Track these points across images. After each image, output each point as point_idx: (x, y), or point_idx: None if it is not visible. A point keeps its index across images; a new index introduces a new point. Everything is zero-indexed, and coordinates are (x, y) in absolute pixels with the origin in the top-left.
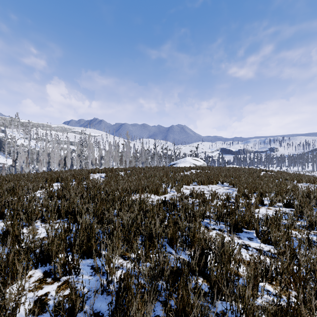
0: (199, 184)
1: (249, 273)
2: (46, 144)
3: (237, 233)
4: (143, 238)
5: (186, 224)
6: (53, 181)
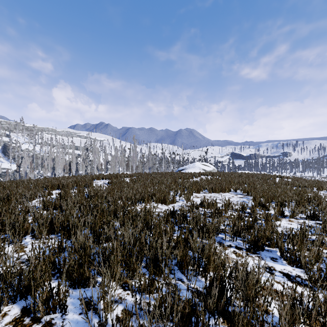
0: (210, 192)
1: (286, 317)
2: (50, 149)
3: (257, 252)
4: (148, 259)
5: (200, 244)
6: (54, 188)
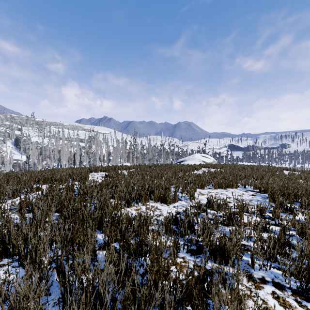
0: (215, 187)
1: None
2: (57, 141)
3: None
4: None
5: None
6: (46, 182)
